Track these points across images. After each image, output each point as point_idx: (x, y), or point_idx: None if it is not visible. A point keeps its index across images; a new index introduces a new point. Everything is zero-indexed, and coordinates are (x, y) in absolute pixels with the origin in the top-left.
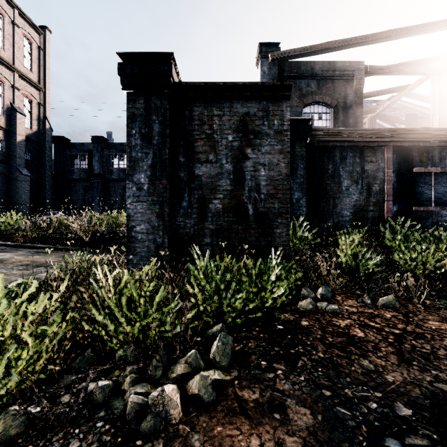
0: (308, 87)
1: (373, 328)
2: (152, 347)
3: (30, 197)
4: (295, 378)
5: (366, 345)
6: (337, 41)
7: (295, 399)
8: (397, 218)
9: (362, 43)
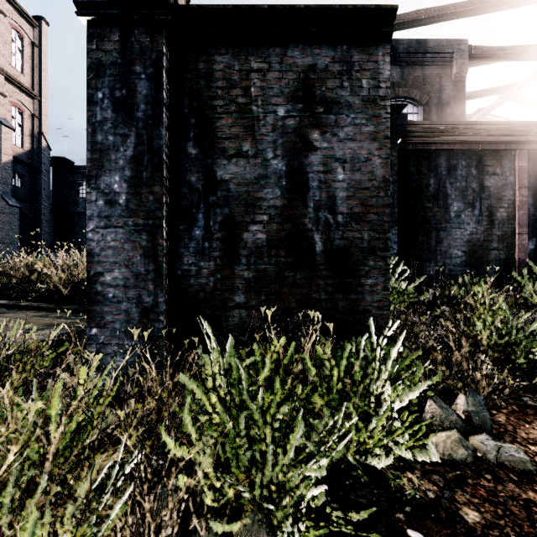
0: None
1: None
2: None
3: (21, 234)
4: None
5: None
6: (430, 9)
7: None
8: (533, 260)
9: (466, 13)
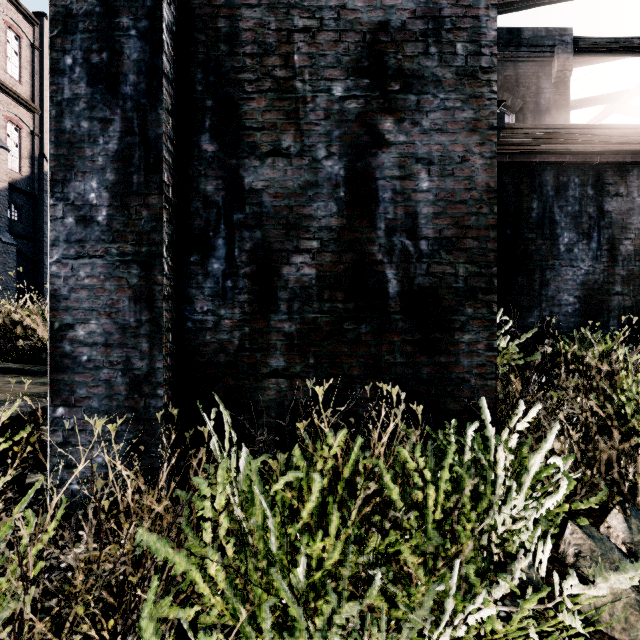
0: None
1: None
2: None
3: (17, 278)
4: None
5: None
6: None
7: None
8: None
9: None
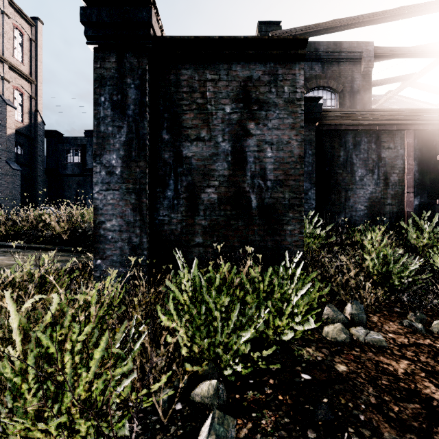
0: (311, 70)
1: None
2: None
3: (21, 192)
4: None
5: None
6: (344, 19)
7: None
8: (418, 212)
9: (371, 22)
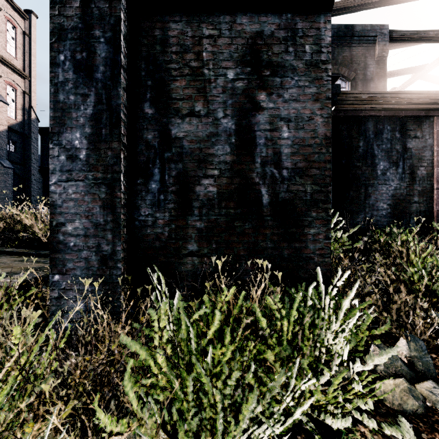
0: None
1: None
2: None
3: (14, 191)
4: None
5: None
6: None
7: None
8: None
9: (387, 2)
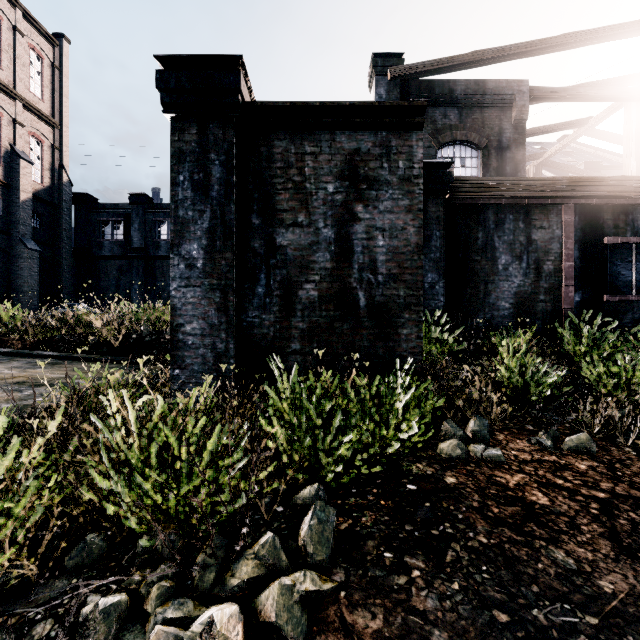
0: (445, 119)
1: (562, 489)
2: (201, 528)
3: (39, 282)
4: (443, 585)
5: (555, 520)
6: (489, 50)
7: (446, 631)
8: (580, 312)
9: (526, 54)
